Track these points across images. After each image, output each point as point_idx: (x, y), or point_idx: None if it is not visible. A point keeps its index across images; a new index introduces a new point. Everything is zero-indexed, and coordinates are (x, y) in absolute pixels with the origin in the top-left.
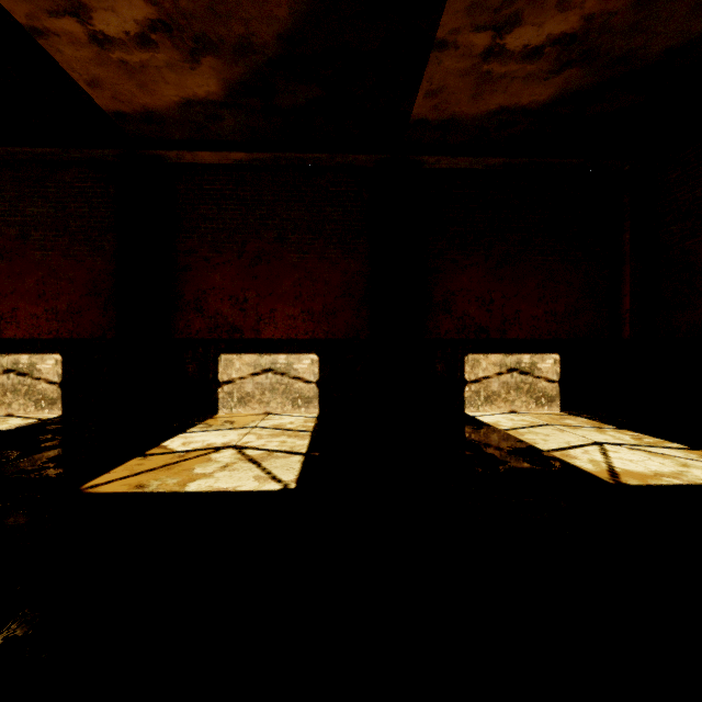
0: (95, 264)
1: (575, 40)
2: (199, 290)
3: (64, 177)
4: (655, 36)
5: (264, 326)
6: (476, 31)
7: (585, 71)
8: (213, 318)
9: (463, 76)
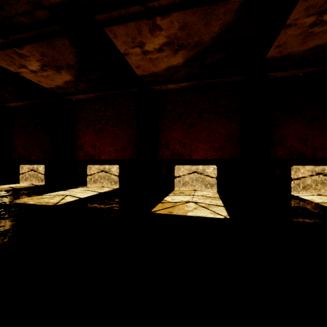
0: (130, 132)
1: None
2: (167, 139)
3: (119, 100)
4: None
5: (193, 153)
6: (308, 17)
7: None
8: (172, 151)
9: (297, 36)
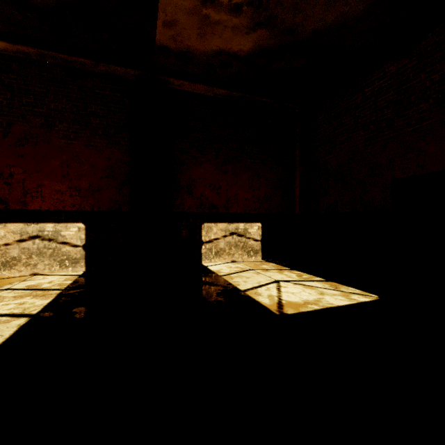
0: None
1: (261, 5)
2: None
3: None
4: (307, 18)
5: (31, 199)
6: None
7: (270, 34)
8: None
9: (189, 14)
